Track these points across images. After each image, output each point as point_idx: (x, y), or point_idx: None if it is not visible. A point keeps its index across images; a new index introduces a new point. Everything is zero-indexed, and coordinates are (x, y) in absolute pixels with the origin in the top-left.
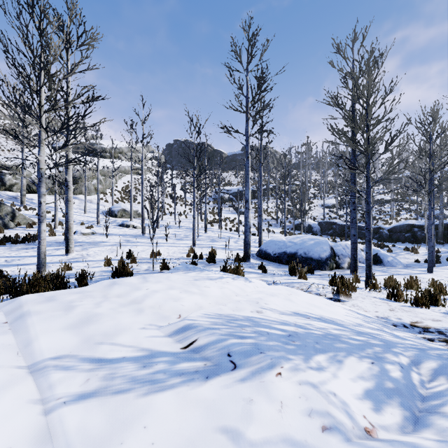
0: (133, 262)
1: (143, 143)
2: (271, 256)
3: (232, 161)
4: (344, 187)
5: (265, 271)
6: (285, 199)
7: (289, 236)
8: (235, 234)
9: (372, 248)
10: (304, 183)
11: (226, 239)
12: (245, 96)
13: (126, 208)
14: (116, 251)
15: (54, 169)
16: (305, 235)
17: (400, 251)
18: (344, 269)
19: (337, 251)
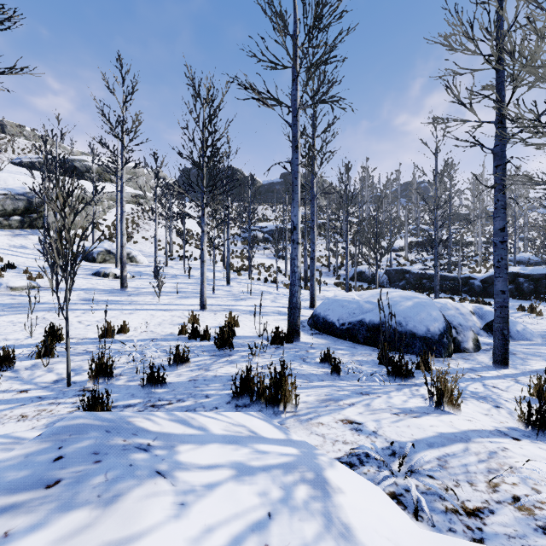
0: (46, 355)
1: (122, 140)
2: (337, 328)
3: (268, 191)
4: (411, 226)
5: (338, 373)
6: (347, 235)
7: (364, 292)
8: (272, 287)
9: (488, 309)
10: (362, 220)
11: (258, 294)
12: (291, 35)
13: (111, 249)
14: (44, 323)
15: (0, 189)
16: (392, 290)
17: (513, 312)
18: (470, 353)
19: (451, 319)
